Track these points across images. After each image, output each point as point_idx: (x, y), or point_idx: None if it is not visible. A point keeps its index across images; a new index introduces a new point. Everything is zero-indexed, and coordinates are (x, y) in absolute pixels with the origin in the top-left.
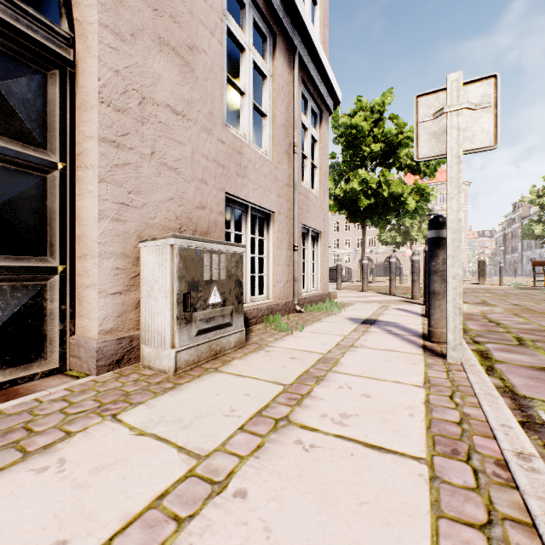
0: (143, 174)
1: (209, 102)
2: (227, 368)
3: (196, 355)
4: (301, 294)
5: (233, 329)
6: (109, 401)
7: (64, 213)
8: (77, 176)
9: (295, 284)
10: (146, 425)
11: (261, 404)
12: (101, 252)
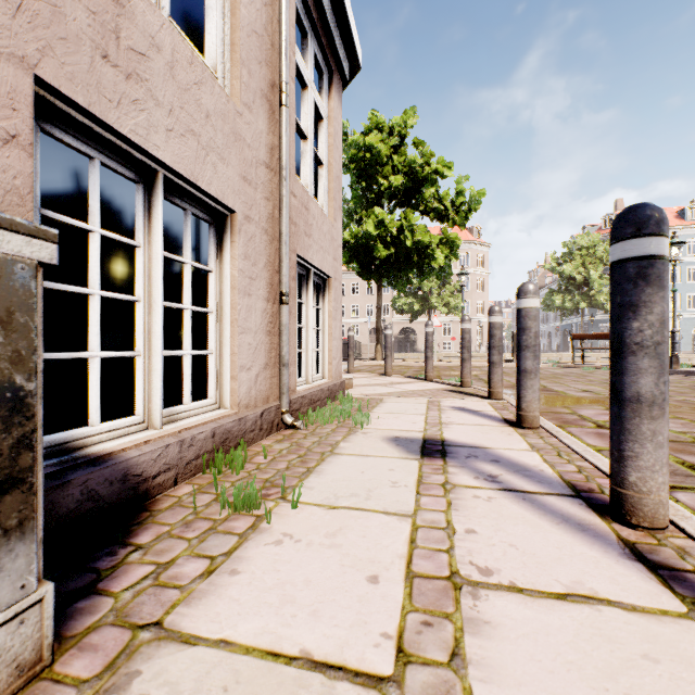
0: None
1: None
2: None
3: None
4: (296, 388)
5: None
6: None
7: None
8: None
9: (282, 372)
10: None
11: None
12: None
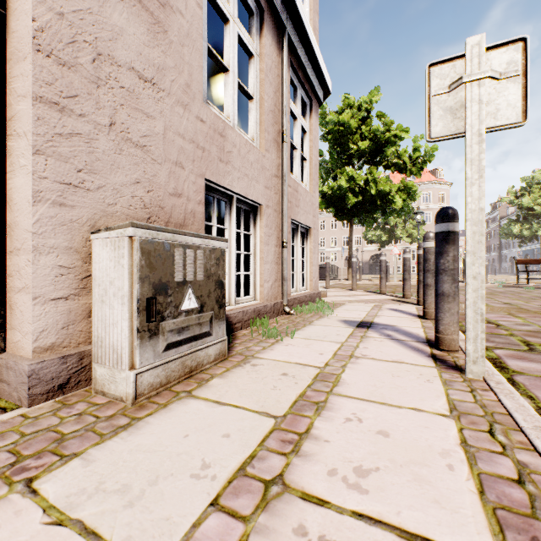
0: (98, 149)
1: (185, 72)
2: (204, 391)
3: (164, 375)
4: (291, 294)
5: (213, 339)
6: (31, 453)
7: None
8: (8, 148)
9: (284, 284)
10: (71, 501)
11: (245, 453)
12: (37, 245)
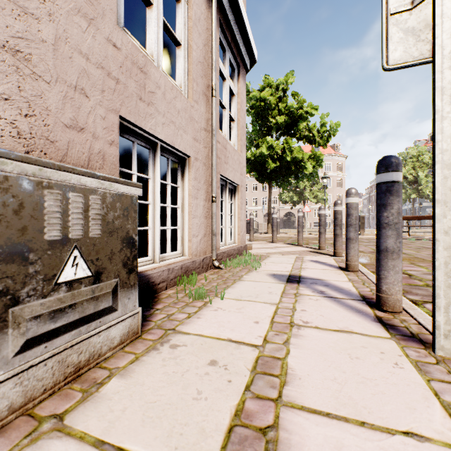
0: None
1: None
2: (86, 413)
3: (19, 392)
4: (220, 247)
5: (118, 315)
6: None
7: None
8: None
9: (213, 238)
10: None
11: None
12: None
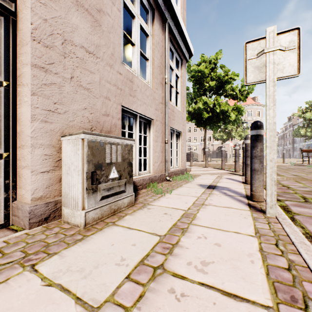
0: (65, 91)
1: (111, 47)
2: (121, 222)
3: (100, 213)
4: (170, 169)
5: (126, 194)
6: (32, 252)
7: (7, 116)
8: (18, 91)
9: (166, 164)
10: (55, 275)
11: (144, 253)
12: (33, 143)
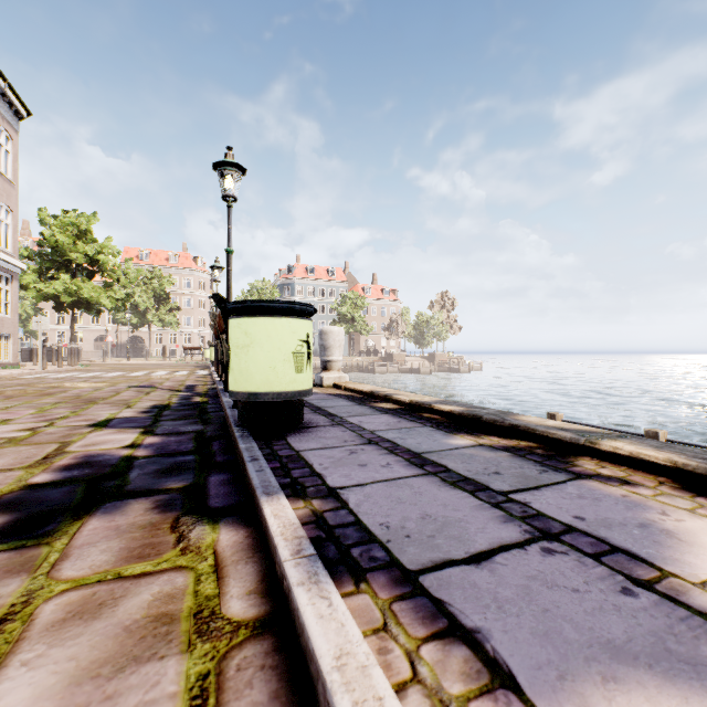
0: None
1: None
2: None
3: None
4: None
5: None
6: None
7: None
8: None
9: None
10: None
11: None
12: None
